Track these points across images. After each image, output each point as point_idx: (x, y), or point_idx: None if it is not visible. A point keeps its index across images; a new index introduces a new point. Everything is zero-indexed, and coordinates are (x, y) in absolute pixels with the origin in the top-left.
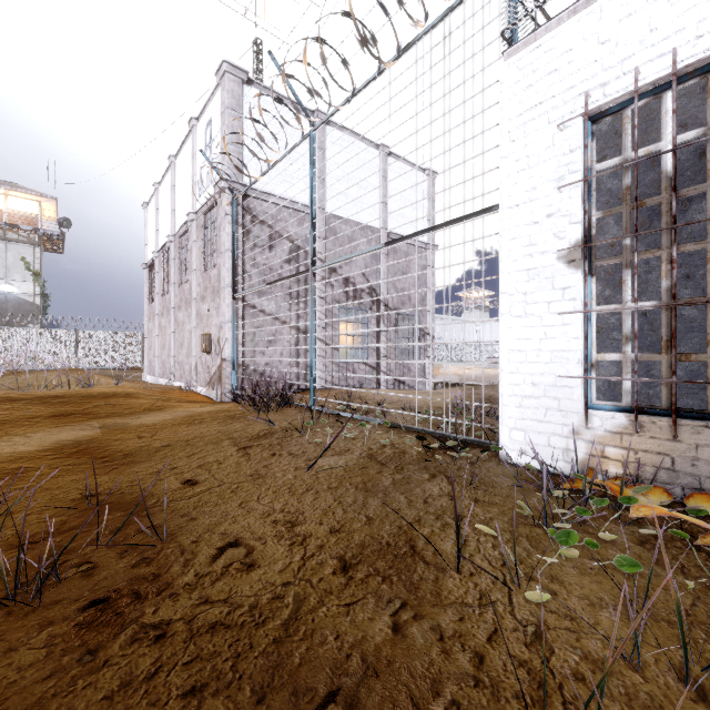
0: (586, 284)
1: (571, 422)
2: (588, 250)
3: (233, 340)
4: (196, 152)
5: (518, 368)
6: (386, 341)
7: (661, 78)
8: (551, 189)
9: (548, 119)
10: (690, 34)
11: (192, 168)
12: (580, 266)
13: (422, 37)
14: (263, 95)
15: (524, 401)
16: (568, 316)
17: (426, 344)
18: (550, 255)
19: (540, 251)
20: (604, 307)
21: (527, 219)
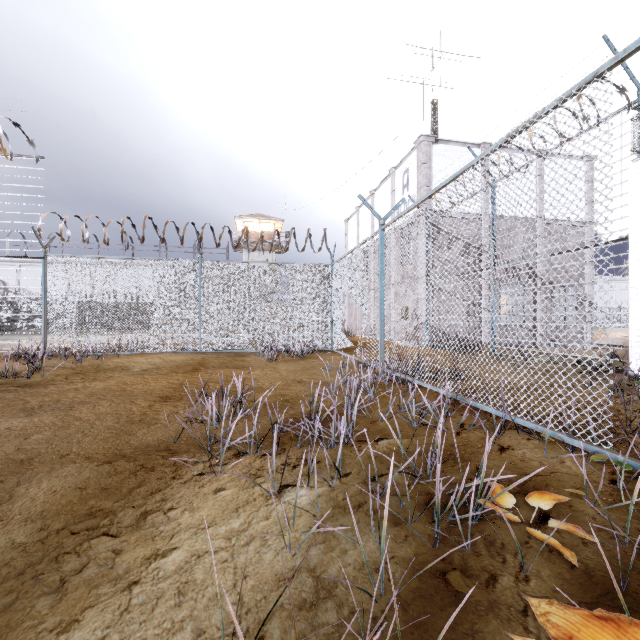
0: None
1: None
2: None
3: (426, 310)
4: (394, 189)
5: None
6: (542, 308)
7: None
8: None
9: None
10: None
11: (391, 199)
12: None
13: (577, 136)
14: (444, 147)
15: None
16: None
17: (584, 310)
18: None
19: None
20: None
21: None
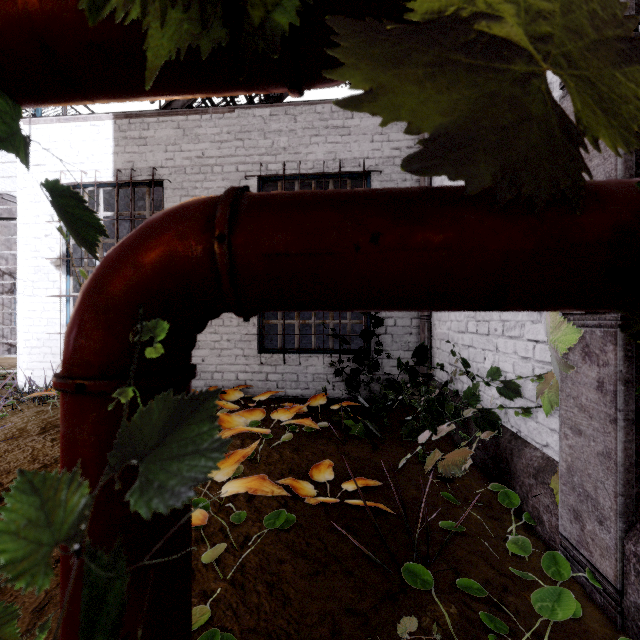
0: (60, 281)
1: (58, 360)
2: (69, 261)
3: None
4: None
5: (29, 329)
6: None
7: (90, 182)
8: (48, 220)
9: (46, 176)
10: (106, 166)
11: None
12: (62, 270)
13: None
14: None
15: (33, 350)
16: (56, 298)
17: None
18: (47, 260)
19: (42, 256)
20: (76, 294)
21: (34, 234)
